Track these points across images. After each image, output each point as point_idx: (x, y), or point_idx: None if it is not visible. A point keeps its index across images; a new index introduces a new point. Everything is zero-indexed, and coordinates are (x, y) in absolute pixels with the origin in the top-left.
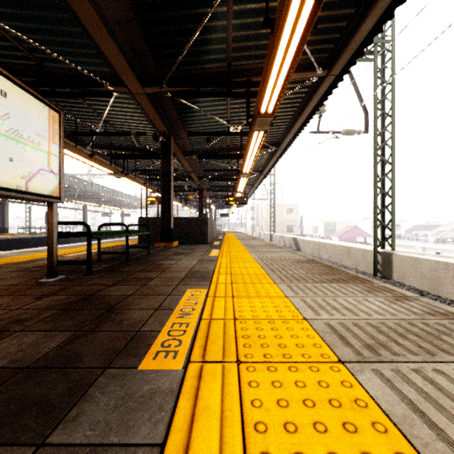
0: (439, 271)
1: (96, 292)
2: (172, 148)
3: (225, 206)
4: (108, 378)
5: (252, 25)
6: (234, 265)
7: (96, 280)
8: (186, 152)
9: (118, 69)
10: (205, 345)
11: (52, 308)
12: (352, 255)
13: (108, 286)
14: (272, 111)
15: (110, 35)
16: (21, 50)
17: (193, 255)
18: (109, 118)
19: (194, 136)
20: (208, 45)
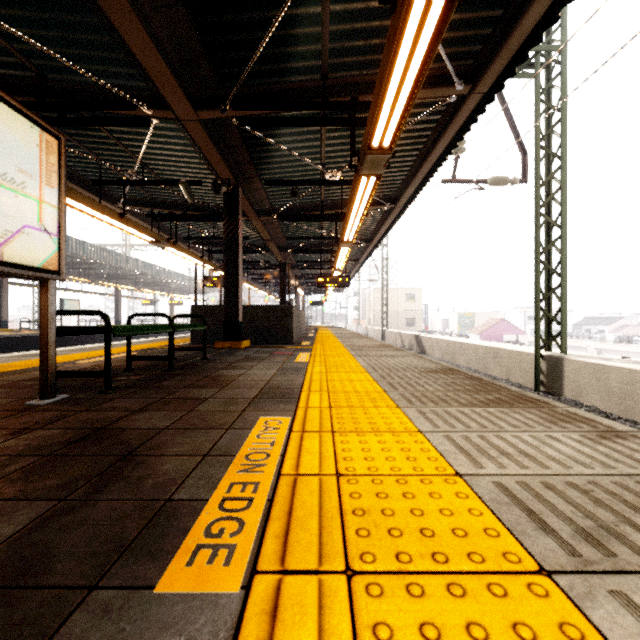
0: (635, 384)
1: (111, 423)
2: (241, 204)
3: (318, 291)
4: (91, 615)
5: (360, 13)
6: (332, 377)
7: (116, 402)
8: (261, 211)
9: (158, 81)
10: (286, 530)
11: (32, 452)
12: (503, 361)
13: (133, 412)
14: (390, 145)
15: (143, 24)
16: (12, 52)
17: (270, 361)
18: (148, 160)
19: (273, 187)
20: (294, 45)
